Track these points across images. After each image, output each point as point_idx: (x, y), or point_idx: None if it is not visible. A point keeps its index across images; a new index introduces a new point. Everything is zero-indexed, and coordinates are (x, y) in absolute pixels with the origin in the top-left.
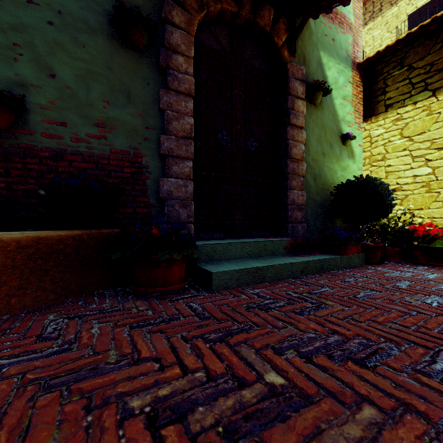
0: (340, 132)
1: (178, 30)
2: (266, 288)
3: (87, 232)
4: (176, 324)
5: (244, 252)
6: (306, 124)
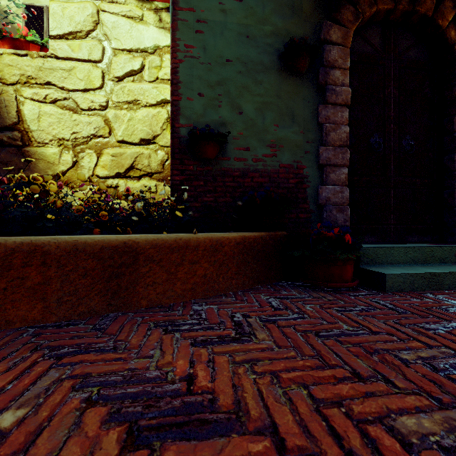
0: None
1: (335, 46)
2: (449, 295)
3: (268, 233)
4: (379, 313)
5: (408, 258)
6: None
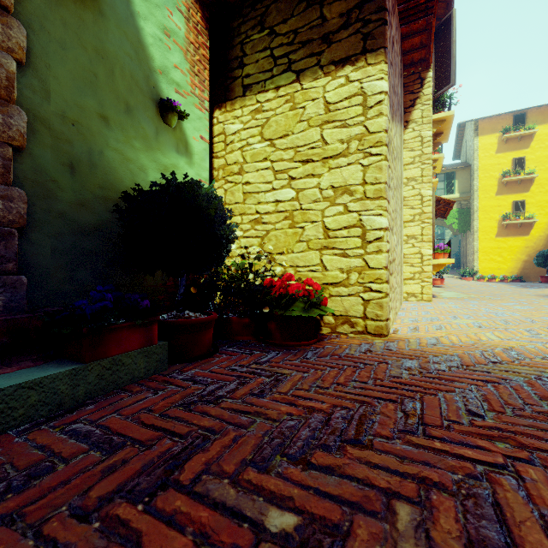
0: (155, 93)
1: None
2: None
3: None
4: None
5: None
6: (34, 15)
